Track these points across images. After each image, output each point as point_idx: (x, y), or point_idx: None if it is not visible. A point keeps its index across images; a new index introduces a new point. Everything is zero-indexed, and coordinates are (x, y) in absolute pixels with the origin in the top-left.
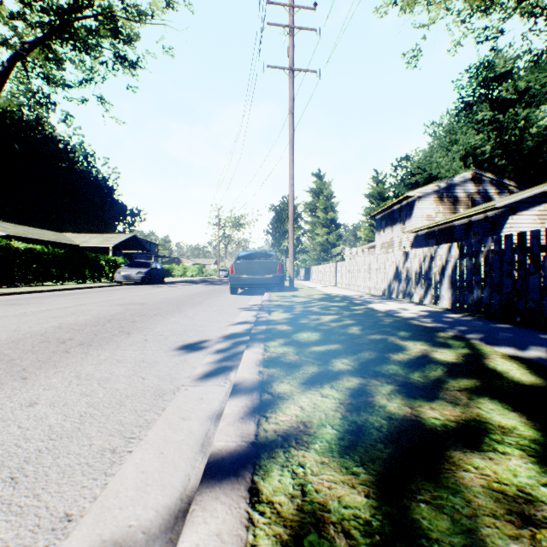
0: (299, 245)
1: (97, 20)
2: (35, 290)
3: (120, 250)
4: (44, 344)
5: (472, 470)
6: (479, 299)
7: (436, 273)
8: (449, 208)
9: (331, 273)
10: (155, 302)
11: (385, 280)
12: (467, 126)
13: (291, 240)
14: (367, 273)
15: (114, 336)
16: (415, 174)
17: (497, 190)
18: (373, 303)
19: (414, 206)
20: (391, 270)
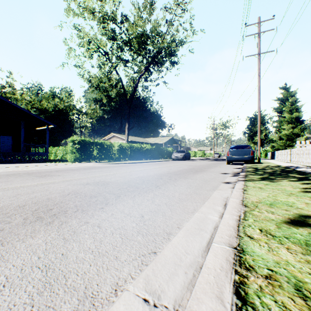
0: (266, 139)
1: (165, 53)
2: (152, 161)
3: (166, 145)
4: (188, 171)
5: (276, 180)
6: None
7: None
8: None
9: (287, 155)
10: (199, 165)
11: None
12: None
13: (258, 139)
14: (307, 155)
15: (201, 171)
16: None
17: None
18: (299, 168)
19: None
20: None
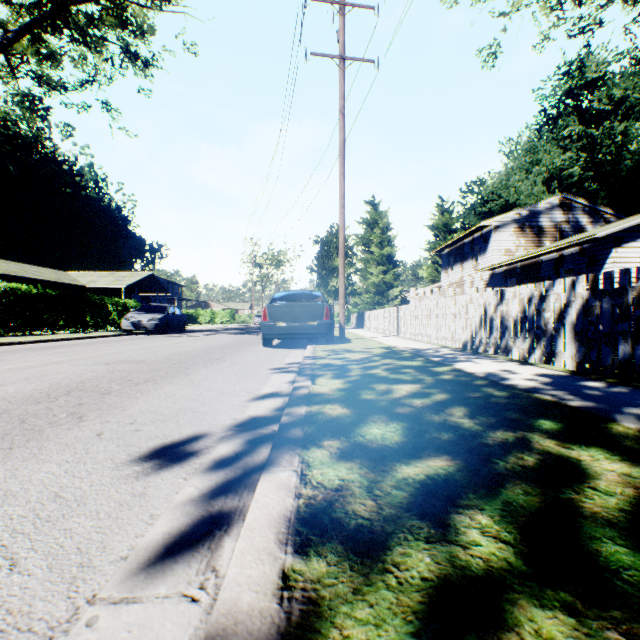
0: (350, 285)
1: (99, 3)
2: (10, 341)
3: (135, 292)
4: None
5: None
6: (628, 358)
7: (549, 319)
8: (532, 240)
9: (391, 319)
10: (157, 360)
11: (468, 329)
12: (551, 144)
13: (342, 277)
14: (442, 320)
15: (52, 425)
16: (489, 201)
17: (590, 218)
18: (460, 362)
19: (490, 238)
20: (477, 315)
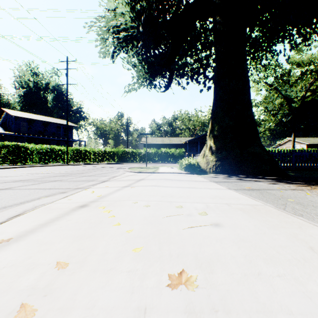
0: None
1: None
2: None
3: None
4: None
5: None
6: None
7: None
8: None
9: None
10: None
11: None
12: None
13: None
14: None
15: None
16: None
17: None
18: None
19: None
20: None
